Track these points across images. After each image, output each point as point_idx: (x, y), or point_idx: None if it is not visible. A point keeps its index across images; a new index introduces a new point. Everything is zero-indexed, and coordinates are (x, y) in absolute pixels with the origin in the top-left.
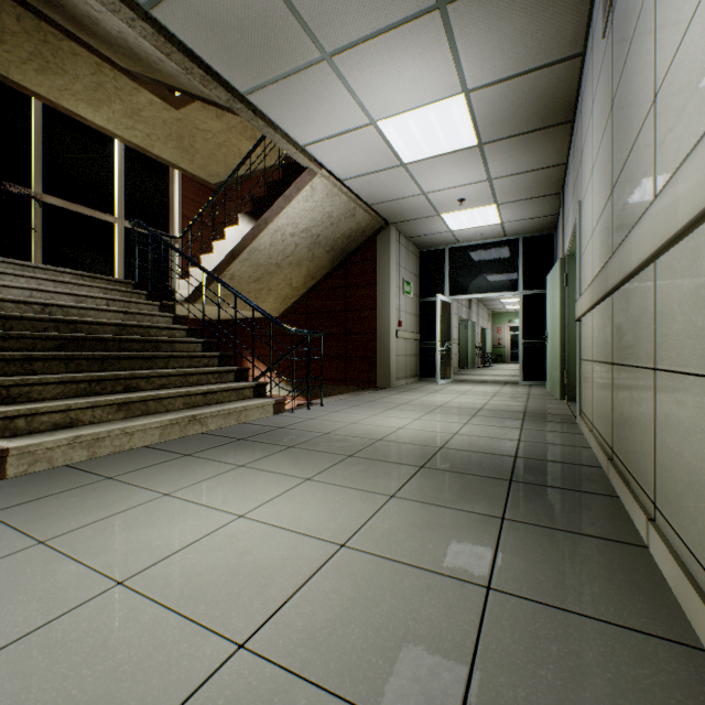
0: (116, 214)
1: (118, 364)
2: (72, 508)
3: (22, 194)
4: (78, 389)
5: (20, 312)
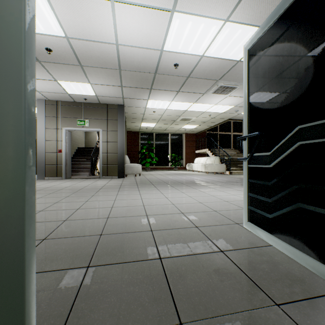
0: (230, 132)
1: (238, 164)
2: (240, 175)
3: (217, 134)
4: (235, 167)
5: (225, 157)
